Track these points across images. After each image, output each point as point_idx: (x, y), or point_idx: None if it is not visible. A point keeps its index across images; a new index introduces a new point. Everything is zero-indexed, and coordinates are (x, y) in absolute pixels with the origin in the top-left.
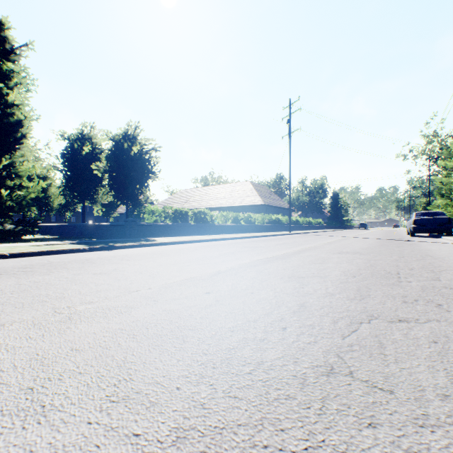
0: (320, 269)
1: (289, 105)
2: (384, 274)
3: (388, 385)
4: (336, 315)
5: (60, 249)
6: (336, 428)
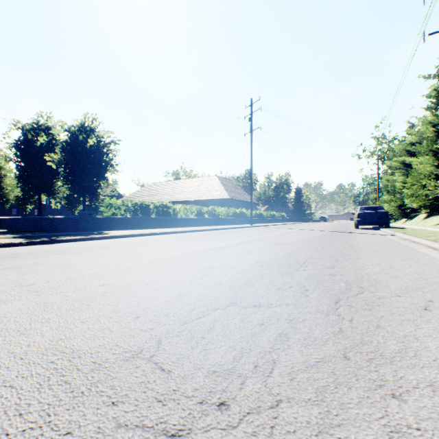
0: (239, 260)
1: (251, 104)
2: (291, 264)
3: (174, 365)
4: (202, 303)
5: None
6: (77, 409)
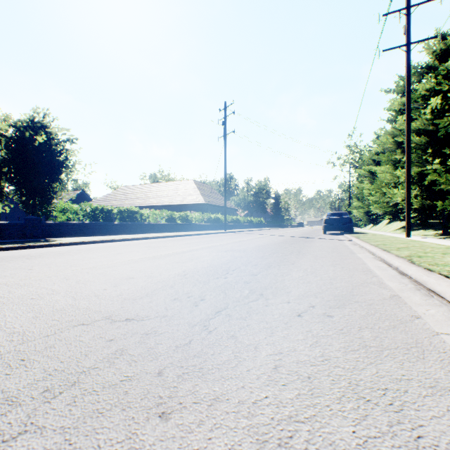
0: (170, 268)
1: (225, 107)
2: (219, 271)
3: None
4: (71, 318)
5: None
6: None
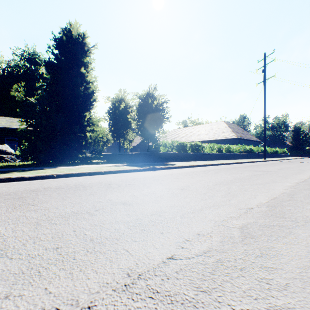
0: None
1: (264, 58)
2: None
3: None
4: None
5: (128, 169)
6: None
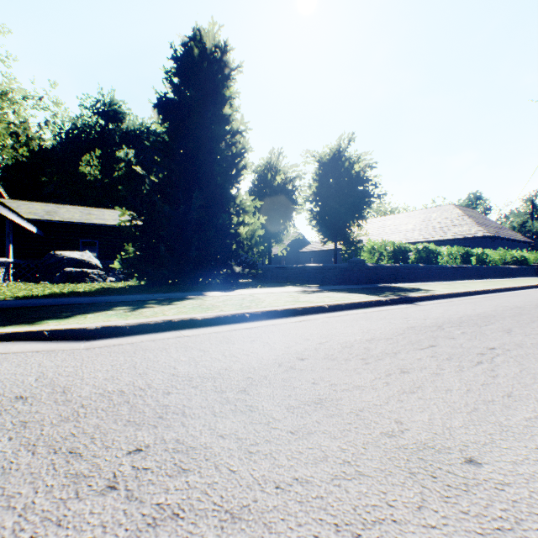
0: None
1: None
2: None
3: None
4: None
5: (365, 300)
6: None
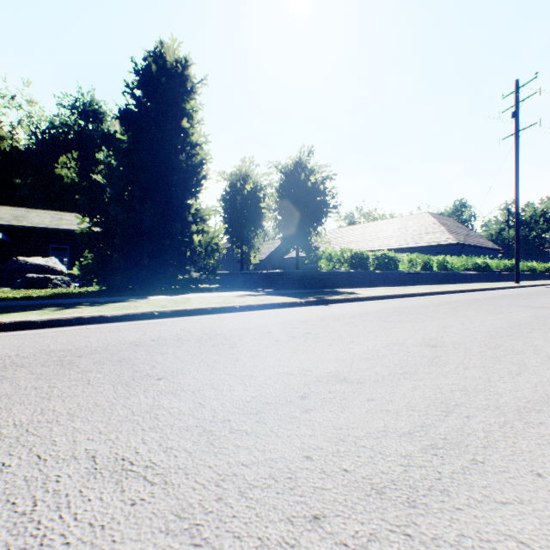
0: None
1: (516, 89)
2: None
3: None
4: None
5: (279, 302)
6: None
